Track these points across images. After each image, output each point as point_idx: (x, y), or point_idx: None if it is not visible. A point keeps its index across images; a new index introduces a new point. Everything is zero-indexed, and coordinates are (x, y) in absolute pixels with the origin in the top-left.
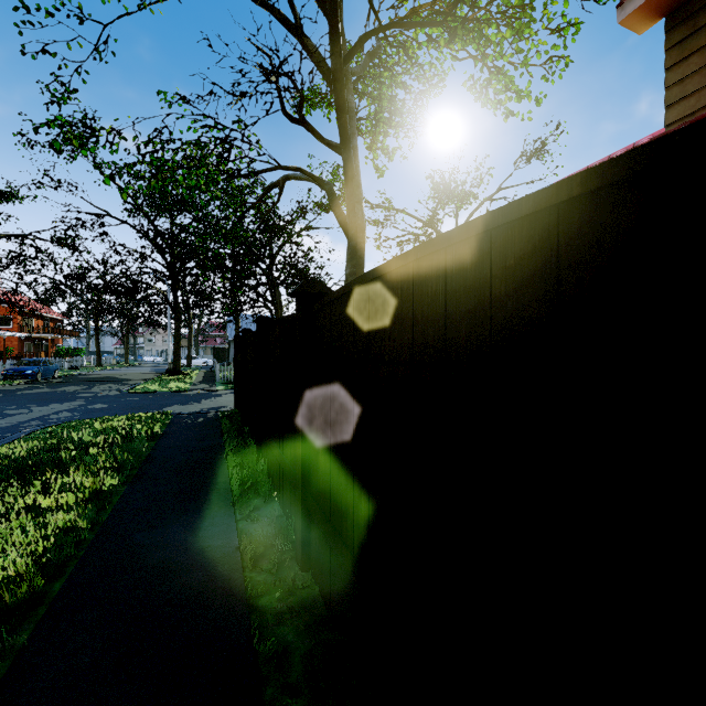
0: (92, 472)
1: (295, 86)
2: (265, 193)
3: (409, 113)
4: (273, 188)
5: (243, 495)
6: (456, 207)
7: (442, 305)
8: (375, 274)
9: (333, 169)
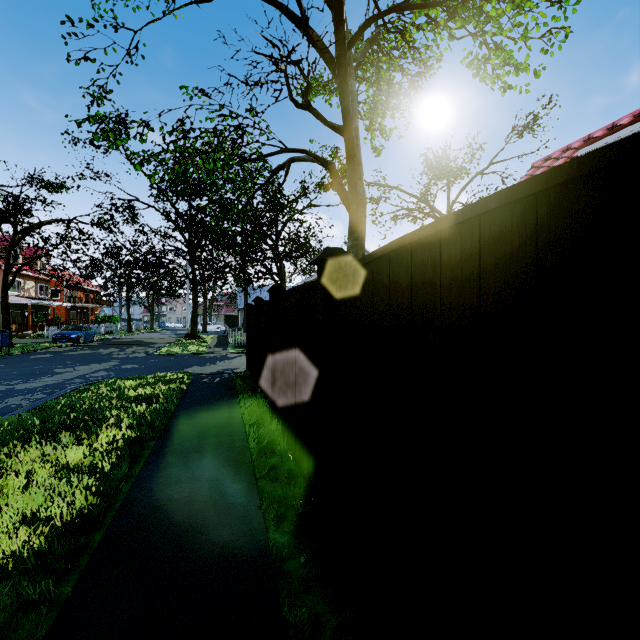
0: (126, 427)
1: (302, 73)
2: (272, 175)
3: (405, 94)
4: (279, 170)
5: (260, 454)
6: (447, 183)
7: (531, 261)
8: (422, 233)
9: (332, 151)
